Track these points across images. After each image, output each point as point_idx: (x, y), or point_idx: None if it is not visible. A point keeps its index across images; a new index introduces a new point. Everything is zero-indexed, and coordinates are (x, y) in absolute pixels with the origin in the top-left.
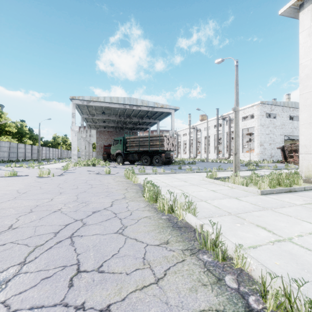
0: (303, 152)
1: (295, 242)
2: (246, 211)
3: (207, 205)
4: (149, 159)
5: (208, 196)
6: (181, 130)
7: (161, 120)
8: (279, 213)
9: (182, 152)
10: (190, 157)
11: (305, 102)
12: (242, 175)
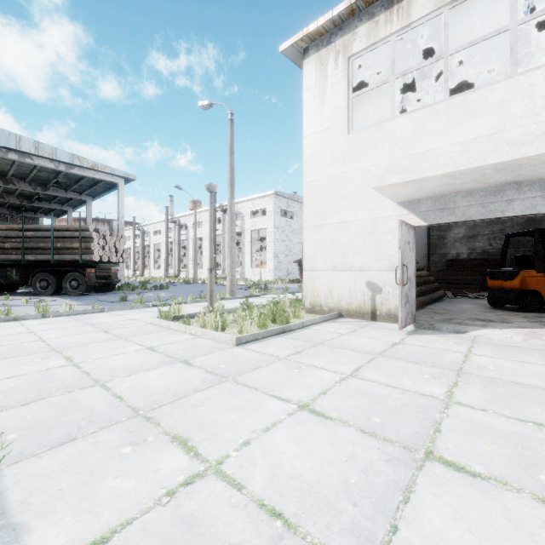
0: (308, 269)
1: (226, 469)
2: (181, 396)
3: (97, 398)
4: (53, 281)
5: (126, 367)
6: (151, 223)
7: (97, 196)
8: (241, 387)
9: (152, 266)
10: (167, 274)
11: (311, 194)
12: (233, 306)
